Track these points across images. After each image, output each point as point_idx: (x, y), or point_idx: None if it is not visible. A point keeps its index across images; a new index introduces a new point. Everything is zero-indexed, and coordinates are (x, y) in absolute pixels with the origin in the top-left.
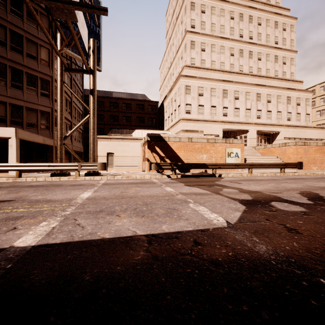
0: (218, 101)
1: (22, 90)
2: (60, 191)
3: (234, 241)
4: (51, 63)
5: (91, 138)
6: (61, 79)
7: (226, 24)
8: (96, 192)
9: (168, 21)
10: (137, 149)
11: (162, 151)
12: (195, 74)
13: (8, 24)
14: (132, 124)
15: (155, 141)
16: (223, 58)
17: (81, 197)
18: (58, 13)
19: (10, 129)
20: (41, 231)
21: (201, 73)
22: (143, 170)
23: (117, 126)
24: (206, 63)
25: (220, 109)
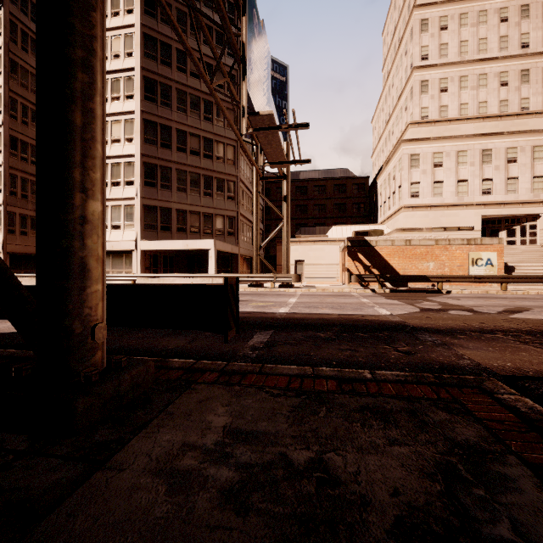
0: (472, 171)
1: (212, 197)
2: (271, 298)
3: (383, 317)
4: (236, 161)
5: (284, 248)
6: (256, 190)
7: (490, 34)
8: (299, 299)
9: (386, 43)
10: (335, 254)
11: (367, 259)
12: (428, 133)
13: (201, 132)
14: (328, 215)
15: (357, 246)
16: (483, 95)
17: (291, 301)
18: (275, 166)
19: (210, 241)
20: (285, 310)
21: (440, 129)
22: (342, 284)
23: (305, 221)
24: (450, 110)
25: (475, 184)
